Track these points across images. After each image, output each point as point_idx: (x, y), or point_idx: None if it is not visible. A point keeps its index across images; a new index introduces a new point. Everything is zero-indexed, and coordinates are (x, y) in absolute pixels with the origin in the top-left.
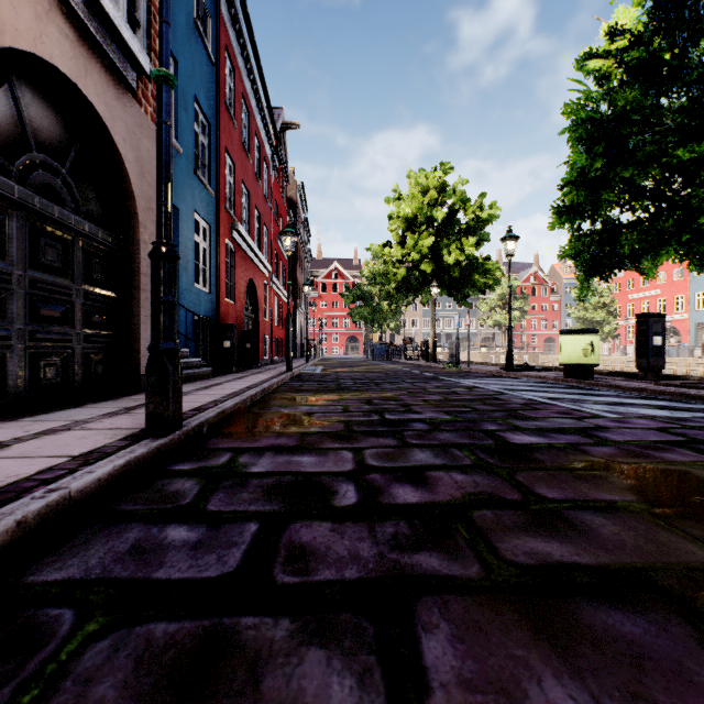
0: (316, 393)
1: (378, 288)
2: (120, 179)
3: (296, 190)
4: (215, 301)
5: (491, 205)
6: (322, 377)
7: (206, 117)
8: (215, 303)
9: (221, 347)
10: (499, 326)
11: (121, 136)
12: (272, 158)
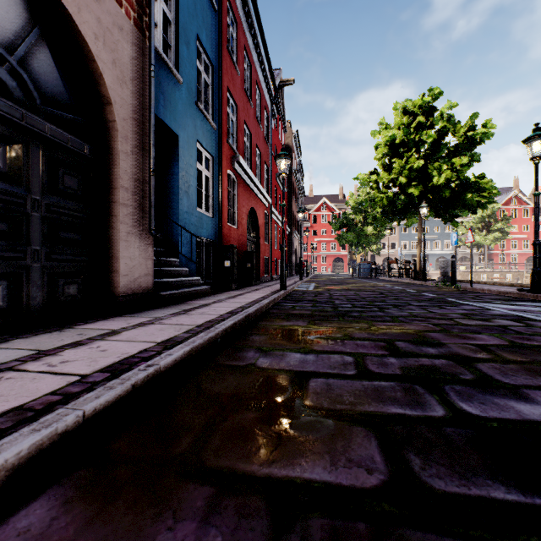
0: (310, 321)
1: (362, 216)
2: (95, 83)
3: (292, 138)
4: (217, 225)
5: (484, 123)
6: (315, 296)
7: (208, 57)
8: (217, 226)
9: (222, 266)
10: (478, 246)
11: (91, 30)
12: (271, 107)
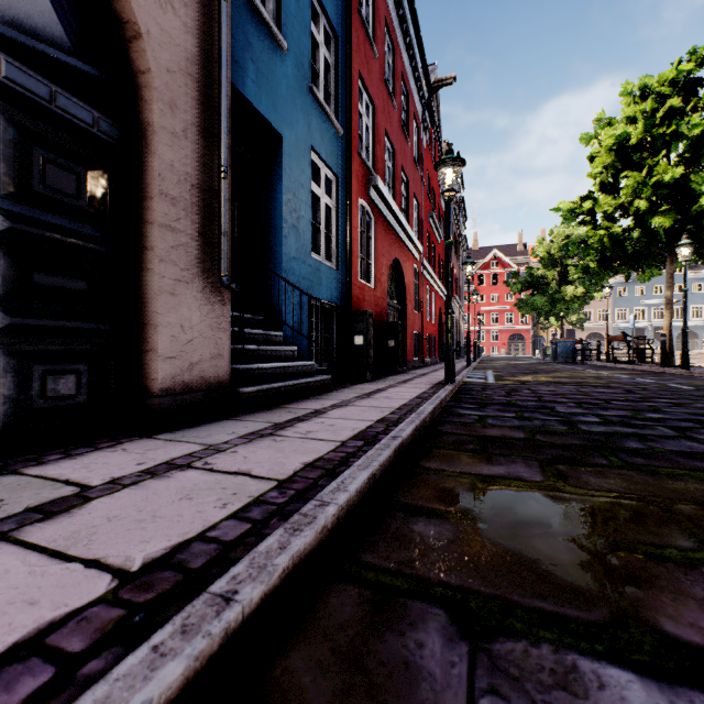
0: (543, 465)
1: (556, 271)
2: None
3: None
4: (344, 282)
5: None
6: (510, 396)
7: (330, 22)
8: (344, 283)
9: (351, 344)
10: None
11: None
12: (422, 115)
